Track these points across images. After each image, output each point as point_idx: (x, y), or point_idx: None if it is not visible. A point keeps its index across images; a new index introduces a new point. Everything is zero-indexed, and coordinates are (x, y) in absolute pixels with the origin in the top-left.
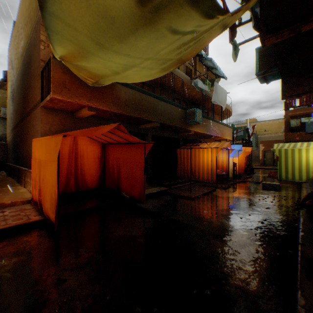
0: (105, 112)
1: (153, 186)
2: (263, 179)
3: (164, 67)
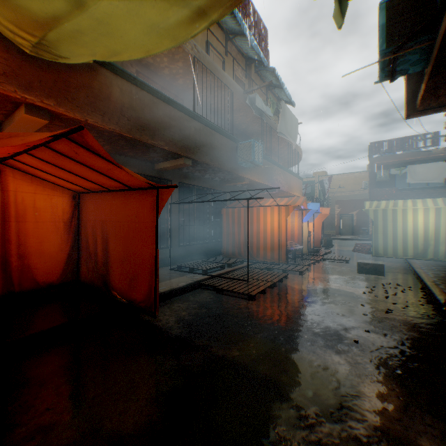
0: (77, 125)
1: (181, 273)
2: (350, 254)
3: (197, 4)
